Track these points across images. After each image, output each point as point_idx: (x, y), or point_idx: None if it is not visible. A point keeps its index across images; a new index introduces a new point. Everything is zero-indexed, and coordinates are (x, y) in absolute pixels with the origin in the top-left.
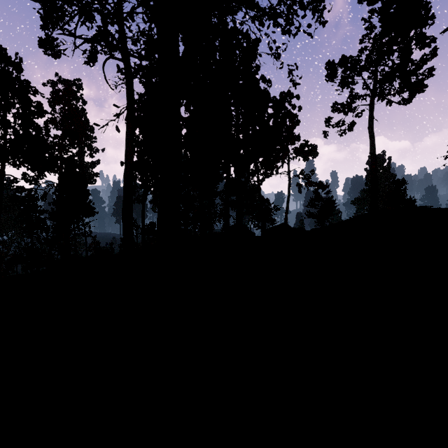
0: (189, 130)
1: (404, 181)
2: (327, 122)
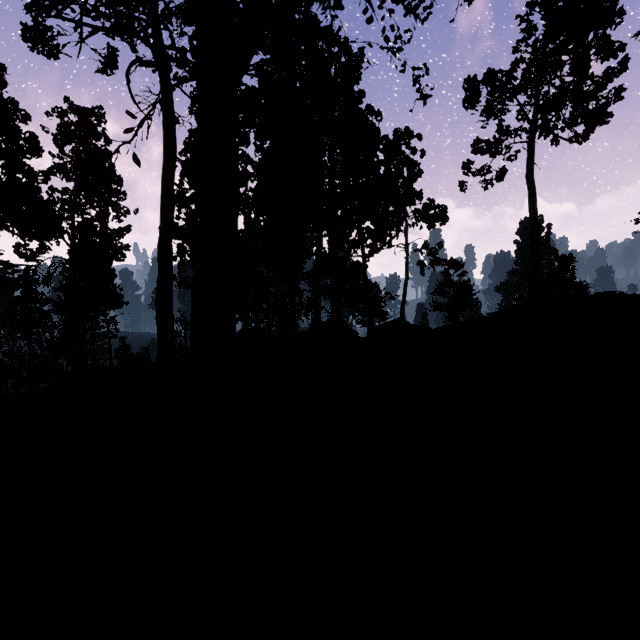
0: (261, 179)
1: (572, 258)
2: (465, 167)
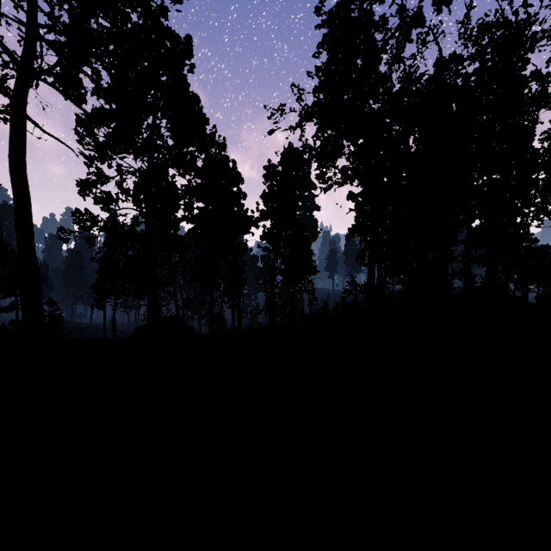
0: None
1: None
2: None
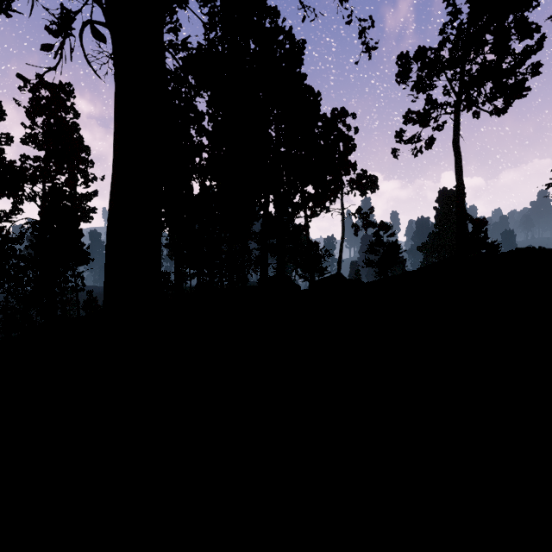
0: (213, 145)
1: (486, 221)
2: (398, 136)
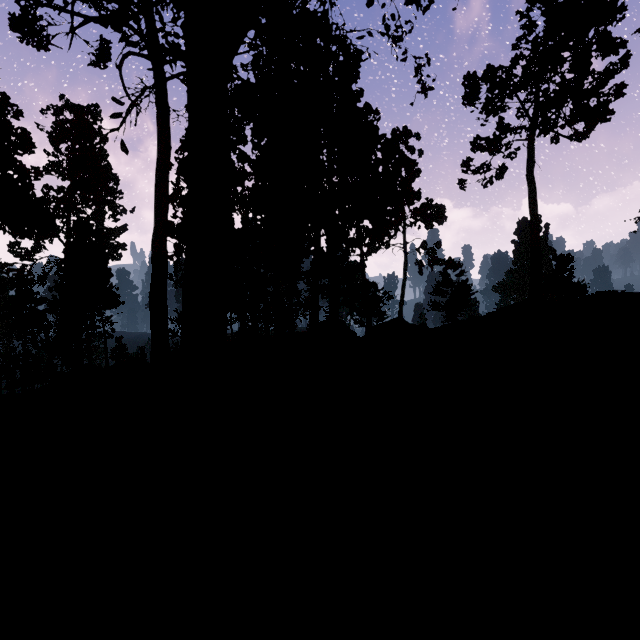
0: (258, 177)
1: (571, 258)
2: (465, 165)
